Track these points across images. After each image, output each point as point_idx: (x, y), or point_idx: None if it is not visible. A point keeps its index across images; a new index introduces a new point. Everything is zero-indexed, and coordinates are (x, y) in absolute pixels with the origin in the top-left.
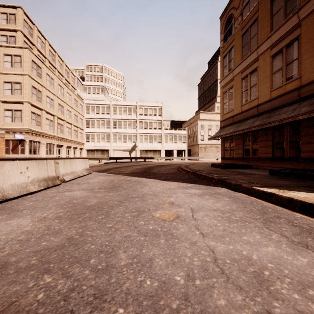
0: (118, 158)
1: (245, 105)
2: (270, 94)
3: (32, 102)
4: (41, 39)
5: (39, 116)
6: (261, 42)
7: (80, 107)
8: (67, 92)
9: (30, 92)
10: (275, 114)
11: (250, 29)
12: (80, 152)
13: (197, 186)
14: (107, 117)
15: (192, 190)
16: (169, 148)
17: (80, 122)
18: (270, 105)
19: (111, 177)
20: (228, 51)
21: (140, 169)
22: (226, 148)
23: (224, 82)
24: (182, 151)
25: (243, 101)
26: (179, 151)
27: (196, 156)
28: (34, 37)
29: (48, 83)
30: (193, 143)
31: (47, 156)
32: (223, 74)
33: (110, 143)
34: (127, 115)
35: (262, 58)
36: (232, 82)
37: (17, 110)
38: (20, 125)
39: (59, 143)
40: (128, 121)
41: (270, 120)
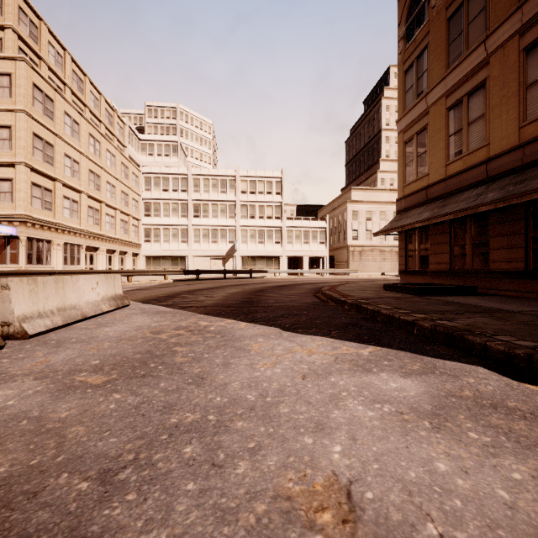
0: (201, 272)
1: (455, 162)
2: (520, 133)
3: (34, 165)
4: (57, 49)
5: (49, 192)
6: (495, 24)
7: (133, 178)
8: (107, 151)
9: (30, 146)
10: (537, 173)
11: (469, 2)
12: (133, 261)
13: (392, 358)
14: (182, 197)
15: (388, 380)
16: (295, 254)
17: (133, 207)
18: (519, 156)
19: (162, 320)
20: (416, 58)
21: (237, 294)
22: (411, 253)
23: (406, 121)
24: (318, 259)
25: (451, 154)
26: (314, 258)
27: (344, 268)
28: (41, 42)
29: (68, 130)
30: (338, 243)
31: (66, 268)
32: (404, 105)
33: (188, 245)
34: (218, 193)
35: (499, 57)
36: (425, 119)
37: (4, 179)
38: (10, 209)
39: (90, 244)
40: (220, 204)
41: (530, 187)
